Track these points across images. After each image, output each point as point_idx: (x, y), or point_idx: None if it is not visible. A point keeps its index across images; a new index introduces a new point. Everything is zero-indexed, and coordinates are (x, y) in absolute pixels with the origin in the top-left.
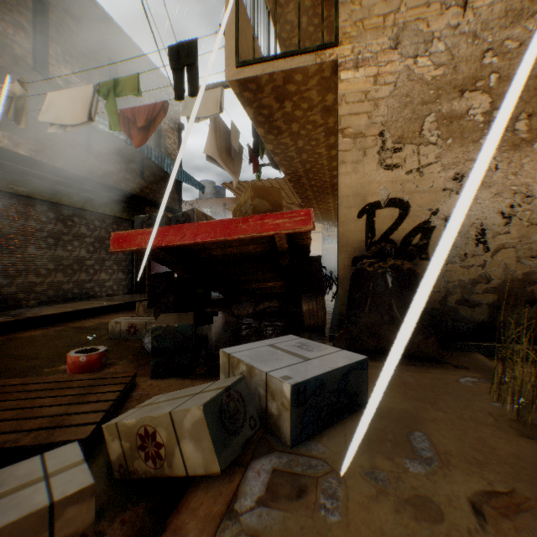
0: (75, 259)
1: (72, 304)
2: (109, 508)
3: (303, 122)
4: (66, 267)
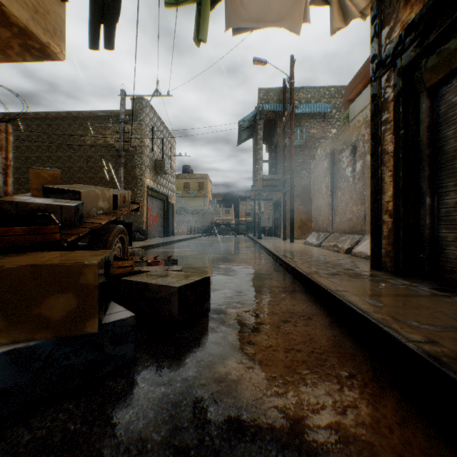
0: None
1: (456, 307)
2: None
3: None
4: None
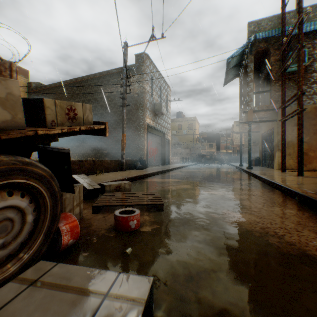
0: None
1: None
2: (99, 195)
3: None
4: None
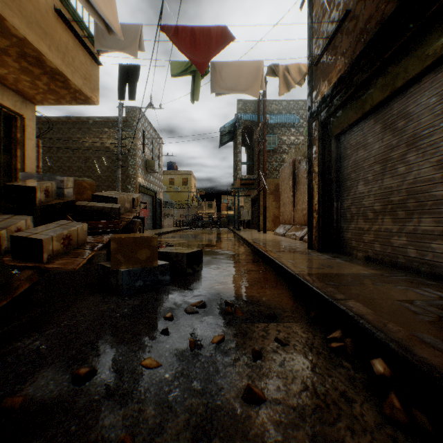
0: (410, 189)
1: (331, 262)
2: None
3: (11, 68)
4: (395, 205)
